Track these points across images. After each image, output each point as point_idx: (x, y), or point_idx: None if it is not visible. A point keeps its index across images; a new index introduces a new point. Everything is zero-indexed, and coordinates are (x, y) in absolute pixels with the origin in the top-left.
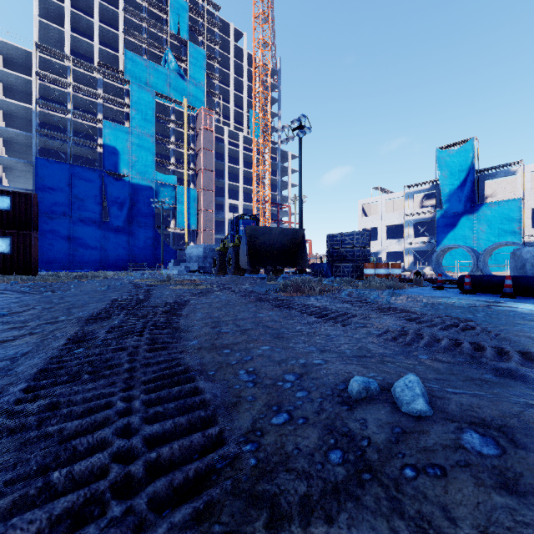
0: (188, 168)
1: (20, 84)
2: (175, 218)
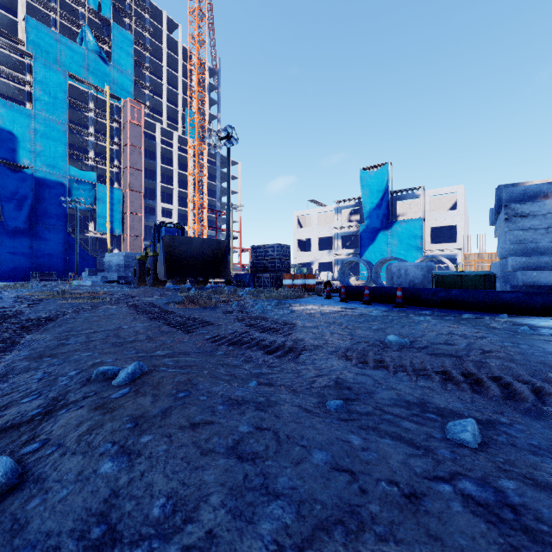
0: (111, 165)
1: None
2: (95, 220)
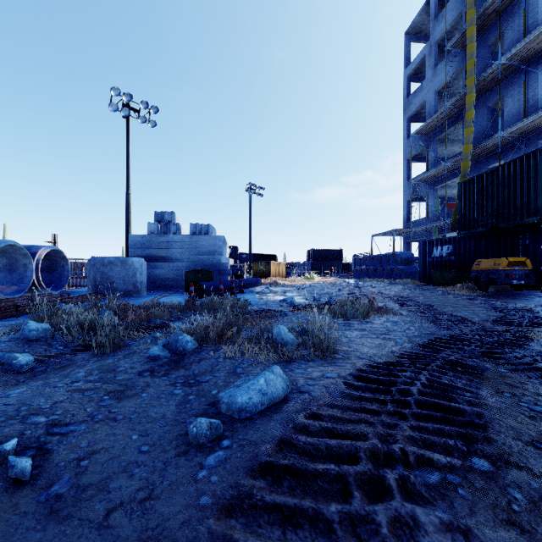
0: None
1: None
2: None
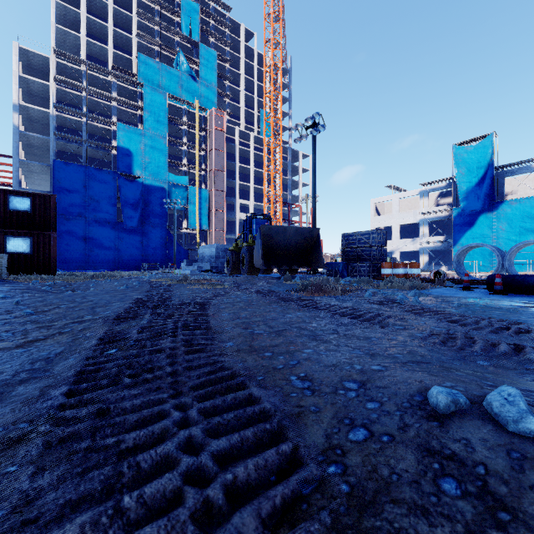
0: (199, 169)
1: (38, 89)
2: (187, 218)
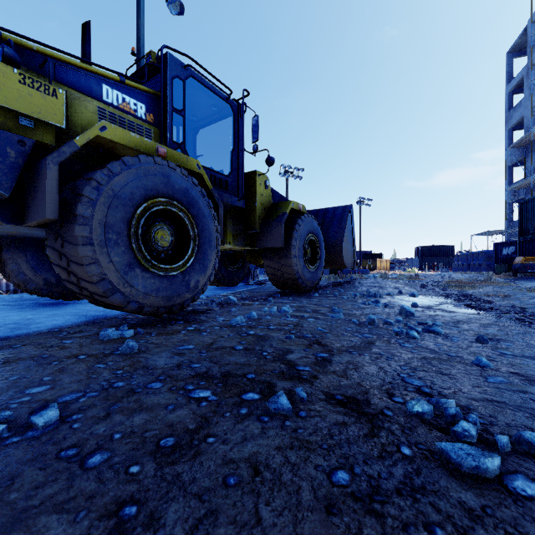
0: None
1: None
2: None
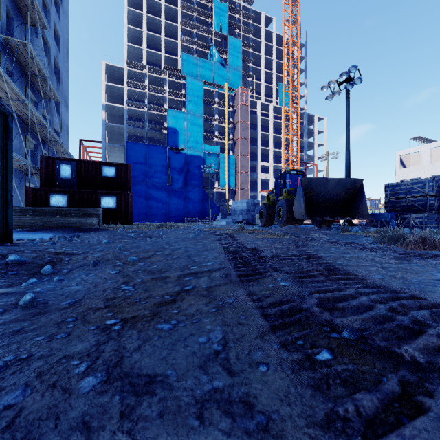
0: (228, 139)
1: (117, 92)
2: (218, 180)
